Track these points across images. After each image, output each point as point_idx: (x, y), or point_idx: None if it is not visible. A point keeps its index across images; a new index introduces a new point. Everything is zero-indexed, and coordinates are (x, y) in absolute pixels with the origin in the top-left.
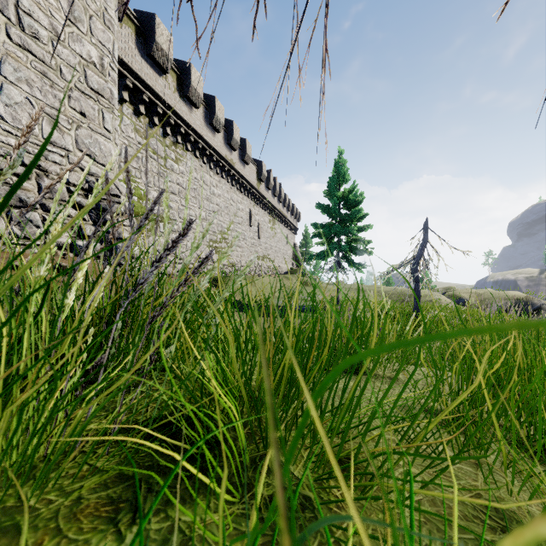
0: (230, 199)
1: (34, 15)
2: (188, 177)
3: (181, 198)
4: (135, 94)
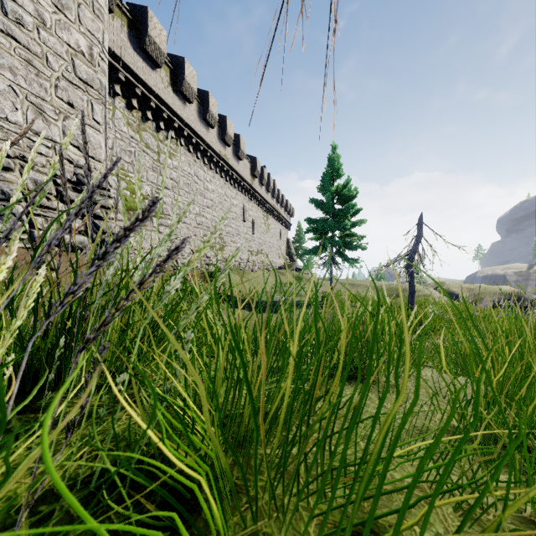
0: (224, 194)
1: (18, 0)
2: (181, 172)
3: (174, 193)
4: (127, 87)
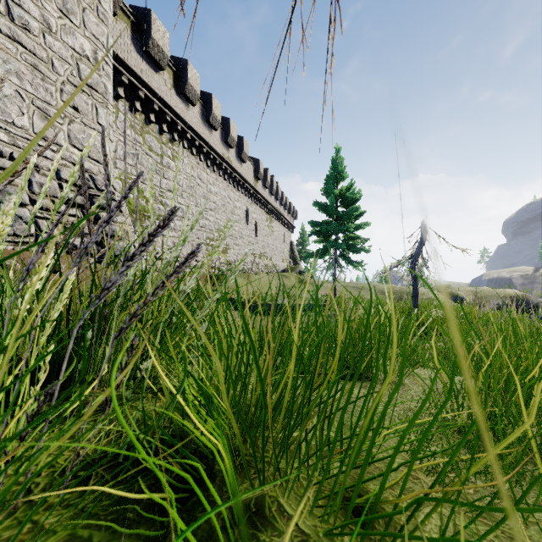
0: (227, 197)
1: (24, 6)
2: (184, 174)
3: (177, 195)
4: (130, 90)
